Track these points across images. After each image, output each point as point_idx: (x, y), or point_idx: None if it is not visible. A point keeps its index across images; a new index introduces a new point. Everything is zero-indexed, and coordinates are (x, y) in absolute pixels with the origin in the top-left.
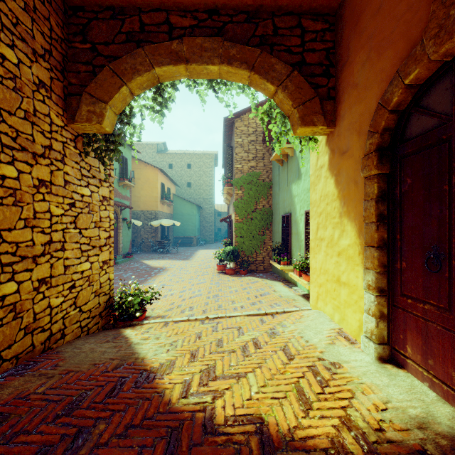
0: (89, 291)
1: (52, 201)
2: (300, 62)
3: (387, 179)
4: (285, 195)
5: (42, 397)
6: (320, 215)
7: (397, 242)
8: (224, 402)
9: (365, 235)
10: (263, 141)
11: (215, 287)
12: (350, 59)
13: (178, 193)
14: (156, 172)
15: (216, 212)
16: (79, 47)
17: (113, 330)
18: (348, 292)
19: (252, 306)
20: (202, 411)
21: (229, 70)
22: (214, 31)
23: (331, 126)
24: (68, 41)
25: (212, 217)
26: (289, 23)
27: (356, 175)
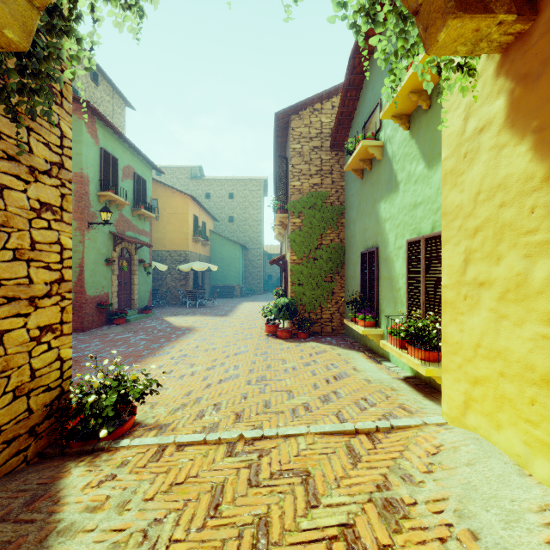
0: None
1: None
2: None
3: None
4: (367, 221)
5: None
6: (475, 232)
7: None
8: None
9: None
10: (331, 148)
11: (261, 361)
12: None
13: (218, 230)
14: (187, 200)
15: (266, 254)
16: None
17: (51, 467)
18: None
19: (324, 406)
20: None
21: None
22: None
23: (527, 13)
24: None
25: (261, 261)
26: None
27: None
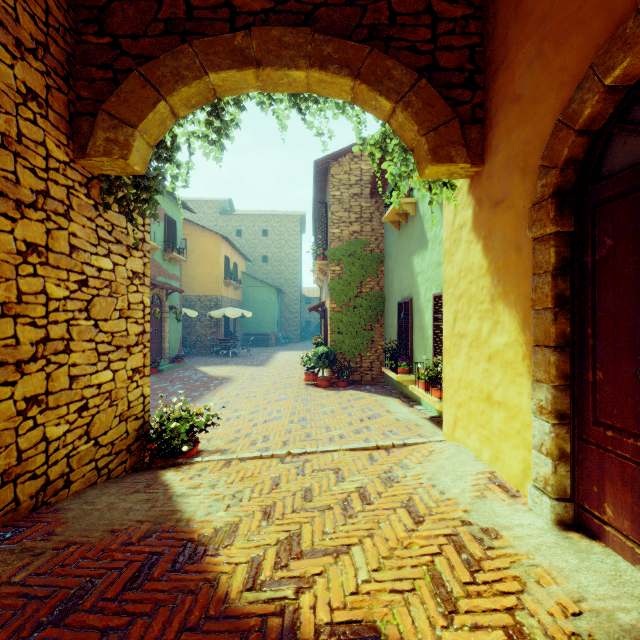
0: (110, 415)
1: (49, 277)
2: (430, 65)
3: (570, 241)
4: (403, 272)
5: (19, 590)
6: (459, 299)
7: (587, 339)
8: (314, 597)
9: (534, 329)
10: (371, 195)
11: (302, 406)
12: (508, 58)
13: (250, 271)
14: (218, 241)
15: (303, 298)
16: (94, 43)
17: (147, 473)
18: (504, 417)
19: (355, 435)
20: (279, 614)
21: (323, 77)
22: (299, 18)
23: (478, 163)
24: (76, 33)
25: (298, 306)
26: (414, 6)
27: (518, 237)
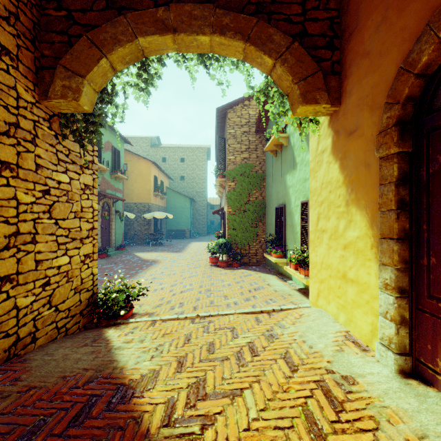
0: (67, 288)
1: (19, 187)
2: (301, 32)
3: (409, 159)
4: (279, 186)
5: None
6: (321, 204)
7: (422, 233)
8: (215, 433)
9: (380, 225)
10: (256, 132)
11: (207, 281)
12: (359, 25)
13: (172, 186)
14: (149, 165)
15: (209, 205)
16: (53, 15)
17: (95, 331)
18: (356, 290)
19: (246, 302)
20: None
21: (222, 41)
22: None
23: (336, 104)
24: (41, 8)
25: (205, 210)
26: None
27: (368, 157)
